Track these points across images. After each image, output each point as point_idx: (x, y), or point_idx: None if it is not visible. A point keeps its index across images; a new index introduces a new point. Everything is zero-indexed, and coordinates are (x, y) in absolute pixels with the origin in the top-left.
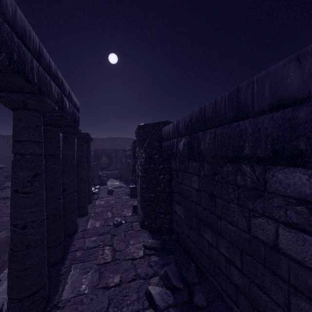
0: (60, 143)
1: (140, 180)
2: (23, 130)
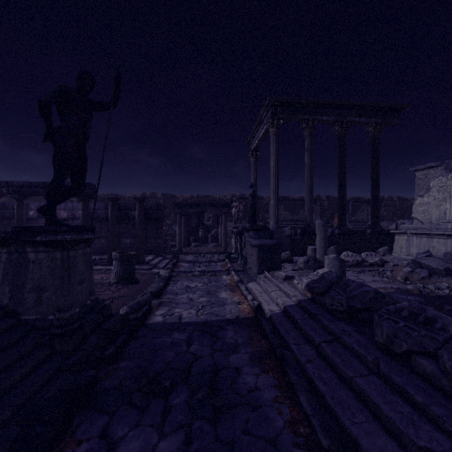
0: None
1: None
2: None
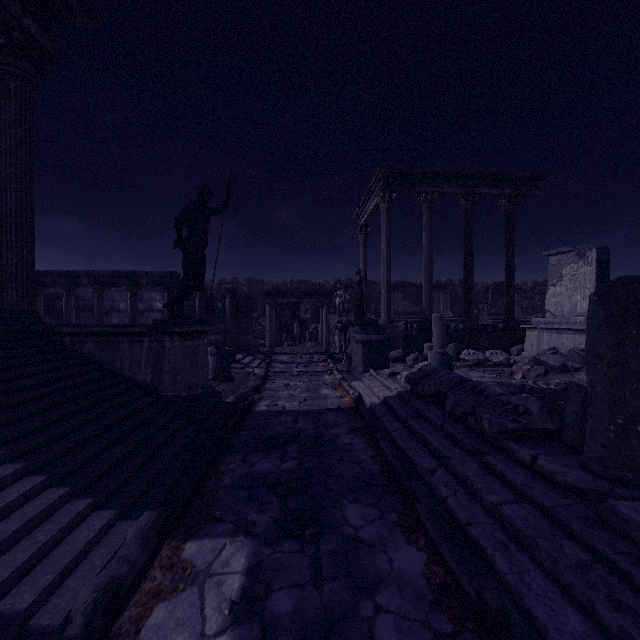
0: None
1: None
2: None
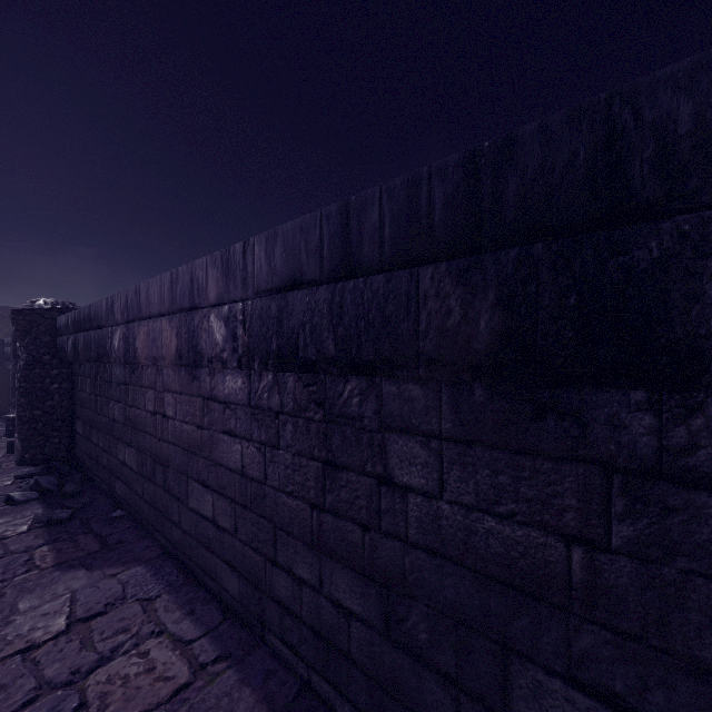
0: None
1: (18, 393)
2: None
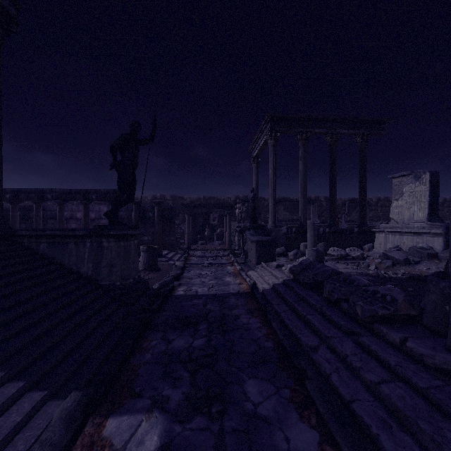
0: None
1: None
2: None
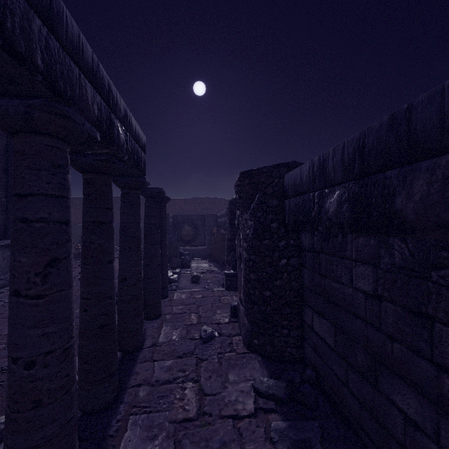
0: (112, 202)
1: (245, 265)
2: (29, 173)
